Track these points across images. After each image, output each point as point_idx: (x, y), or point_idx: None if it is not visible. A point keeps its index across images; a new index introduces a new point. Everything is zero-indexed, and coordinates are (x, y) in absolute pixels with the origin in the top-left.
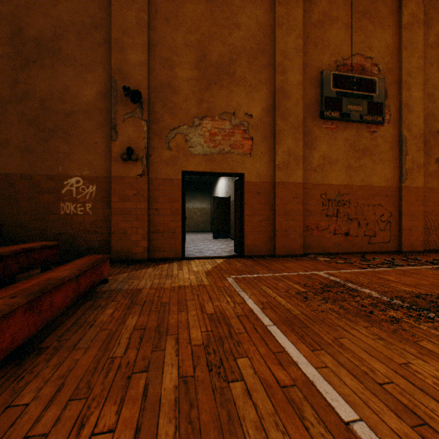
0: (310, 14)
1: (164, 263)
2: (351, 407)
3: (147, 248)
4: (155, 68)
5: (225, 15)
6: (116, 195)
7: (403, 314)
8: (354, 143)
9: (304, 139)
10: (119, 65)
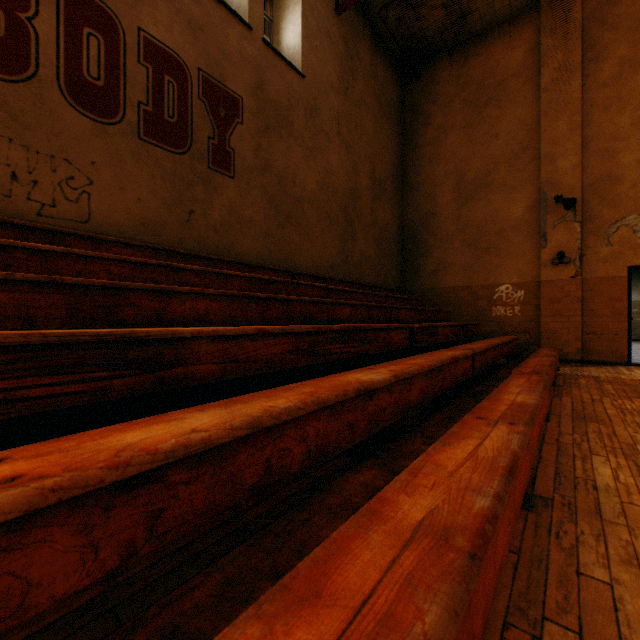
0: None
1: (603, 366)
2: None
3: (579, 349)
4: (589, 164)
5: None
6: (544, 298)
7: None
8: None
9: None
10: (548, 177)
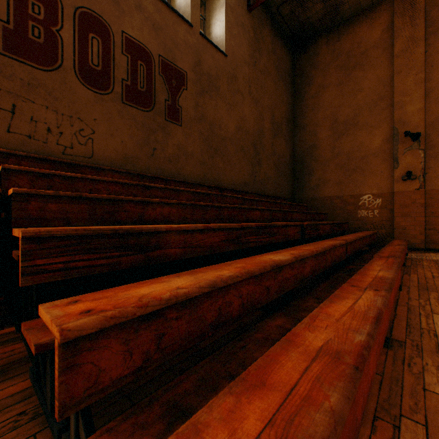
0: None
1: None
2: None
3: (423, 240)
4: (430, 108)
5: None
6: (396, 204)
7: None
8: None
9: None
10: (399, 118)
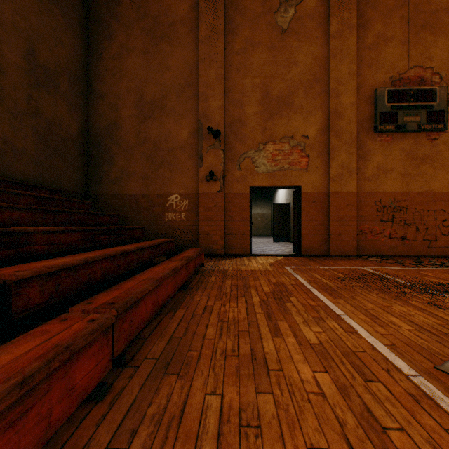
0: (364, 39)
1: (236, 258)
2: (344, 312)
3: (223, 246)
4: (229, 109)
5: (284, 57)
6: (202, 206)
7: (413, 291)
8: (412, 151)
9: (357, 152)
10: (204, 111)
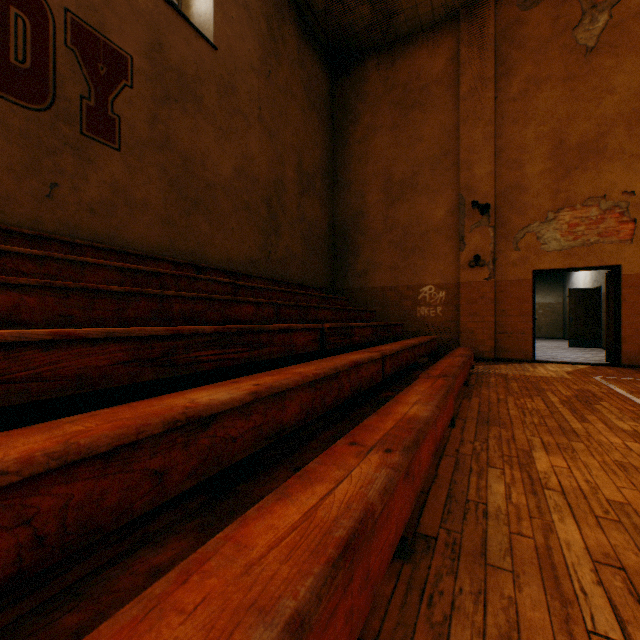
0: None
1: (512, 363)
2: None
3: (493, 348)
4: (501, 173)
5: (590, 86)
6: (463, 298)
7: None
8: None
9: None
10: (466, 182)
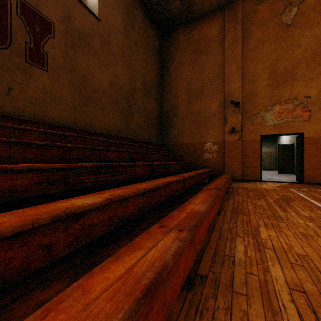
0: None
1: (250, 182)
2: None
3: (241, 174)
4: (245, 86)
5: (288, 43)
6: (226, 149)
7: None
8: None
9: None
10: (227, 91)
